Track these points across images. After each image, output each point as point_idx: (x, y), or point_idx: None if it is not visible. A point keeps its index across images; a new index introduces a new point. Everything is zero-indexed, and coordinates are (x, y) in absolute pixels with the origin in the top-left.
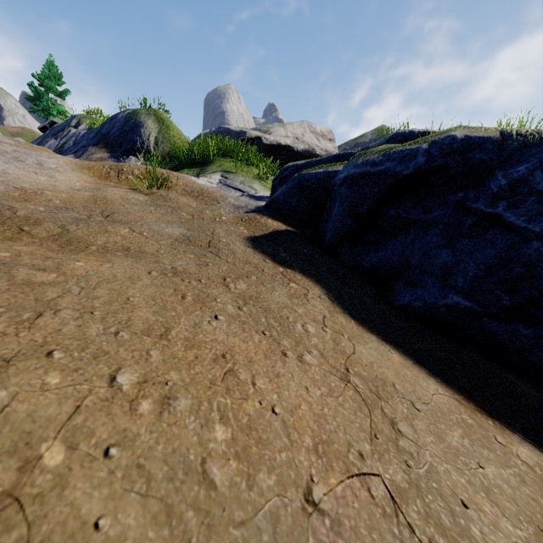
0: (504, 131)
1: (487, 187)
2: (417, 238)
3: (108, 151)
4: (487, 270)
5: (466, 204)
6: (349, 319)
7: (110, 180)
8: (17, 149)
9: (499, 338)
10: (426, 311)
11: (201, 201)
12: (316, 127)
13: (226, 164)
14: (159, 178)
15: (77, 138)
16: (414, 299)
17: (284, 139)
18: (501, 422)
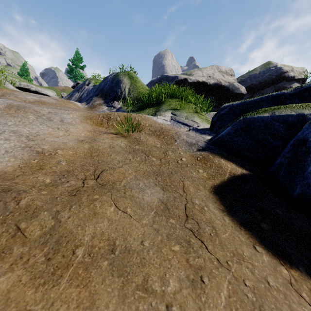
0: None
1: None
2: None
3: (103, 99)
4: None
5: None
6: None
7: (103, 125)
8: (50, 111)
9: None
10: None
11: (162, 140)
12: (222, 68)
13: (173, 103)
14: (134, 125)
15: (88, 92)
16: None
17: (201, 78)
18: None
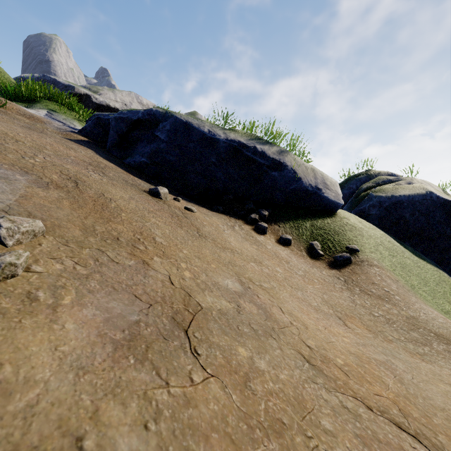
0: (167, 111)
1: (158, 127)
2: (139, 144)
3: None
4: (153, 152)
5: (153, 132)
6: (101, 157)
7: None
8: None
9: (155, 172)
10: (135, 165)
11: (33, 121)
12: (143, 100)
13: (52, 105)
14: None
15: None
16: (132, 161)
17: (113, 102)
18: (136, 177)
